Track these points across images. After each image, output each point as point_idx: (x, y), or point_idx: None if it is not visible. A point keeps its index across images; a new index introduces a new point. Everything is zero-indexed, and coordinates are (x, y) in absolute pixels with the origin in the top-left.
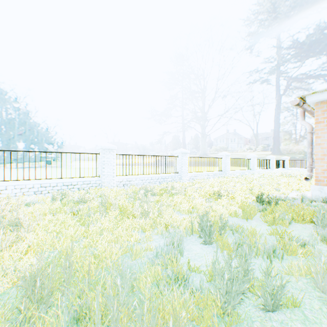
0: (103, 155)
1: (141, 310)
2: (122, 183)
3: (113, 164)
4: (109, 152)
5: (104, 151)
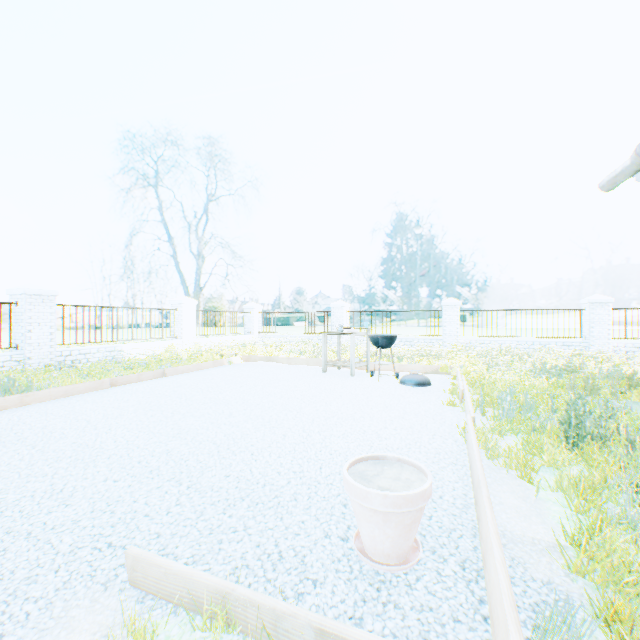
0: (591, 310)
1: (619, 372)
2: (622, 349)
3: (606, 322)
4: (599, 306)
5: (592, 306)
